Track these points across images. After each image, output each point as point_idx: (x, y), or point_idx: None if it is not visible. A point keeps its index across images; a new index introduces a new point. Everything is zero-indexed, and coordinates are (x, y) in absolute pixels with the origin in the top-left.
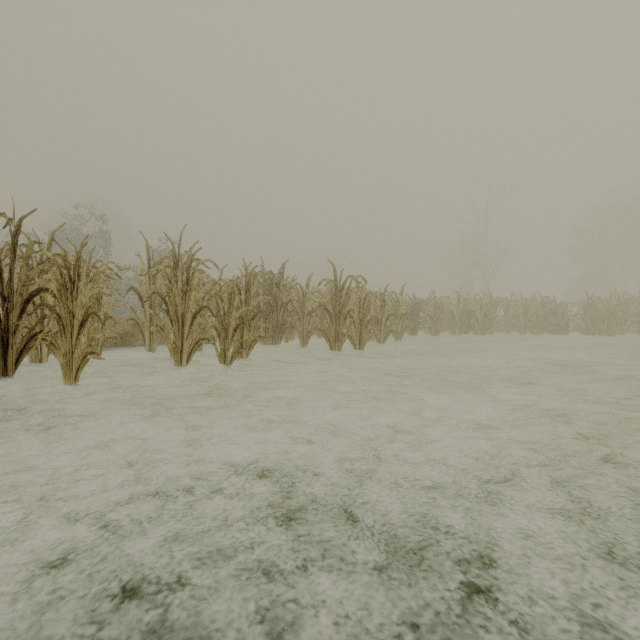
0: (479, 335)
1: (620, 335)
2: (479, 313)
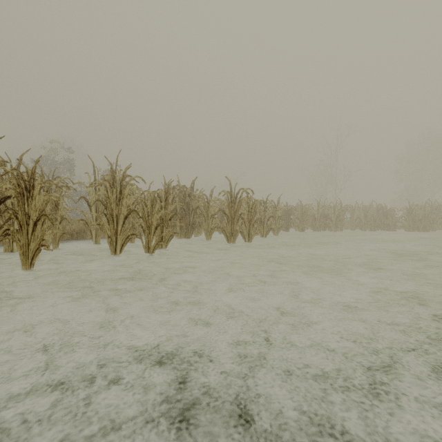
0: (333, 231)
1: (432, 231)
2: (333, 216)
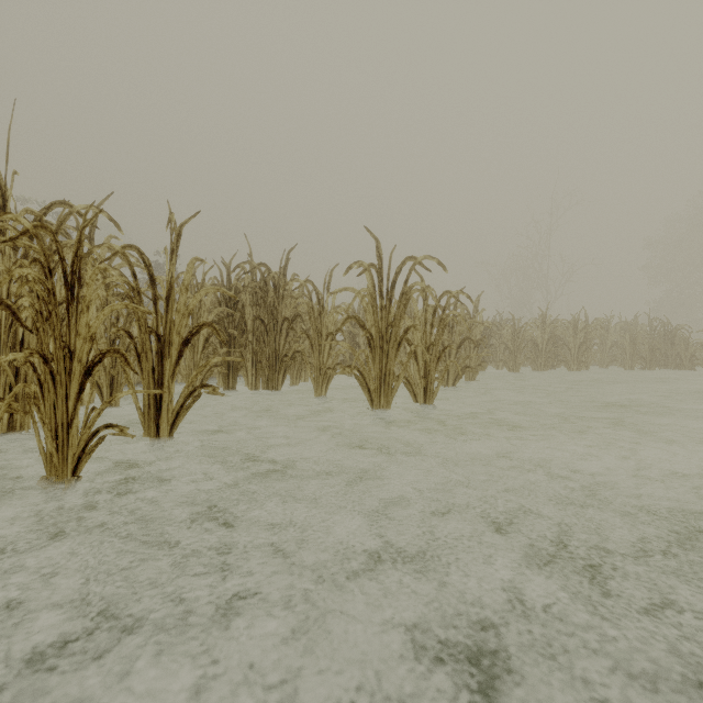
0: (572, 371)
1: None
2: (572, 340)
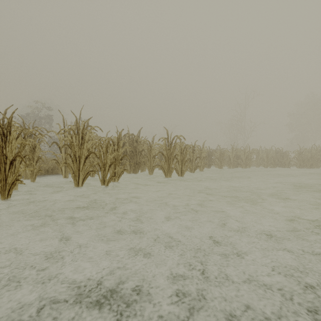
0: (243, 168)
1: (317, 168)
2: (243, 156)
